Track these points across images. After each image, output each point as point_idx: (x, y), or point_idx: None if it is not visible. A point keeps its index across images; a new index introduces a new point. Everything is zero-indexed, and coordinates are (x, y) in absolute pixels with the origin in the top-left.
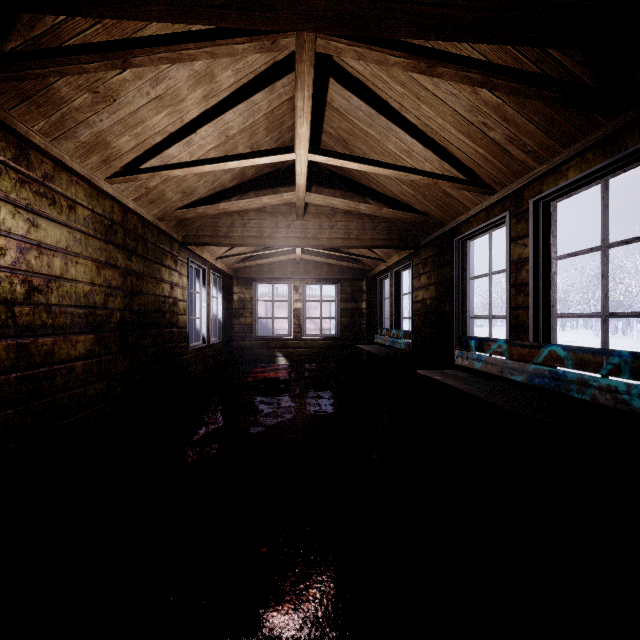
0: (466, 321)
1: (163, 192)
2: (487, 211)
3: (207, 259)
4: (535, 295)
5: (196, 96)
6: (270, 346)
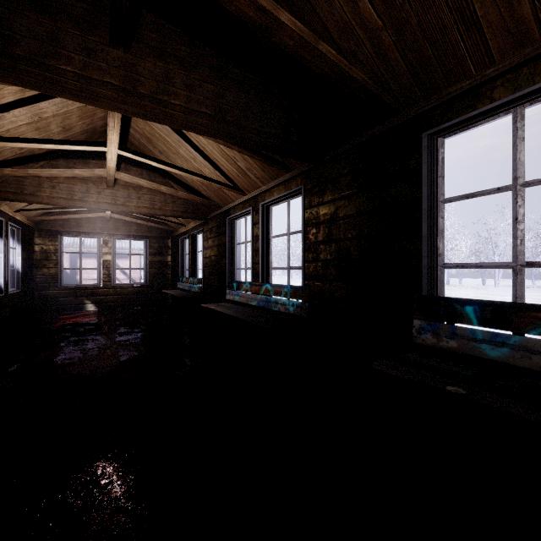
0: (234, 271)
1: None
2: (243, 204)
3: (5, 211)
4: (263, 257)
5: (13, 88)
6: (78, 294)
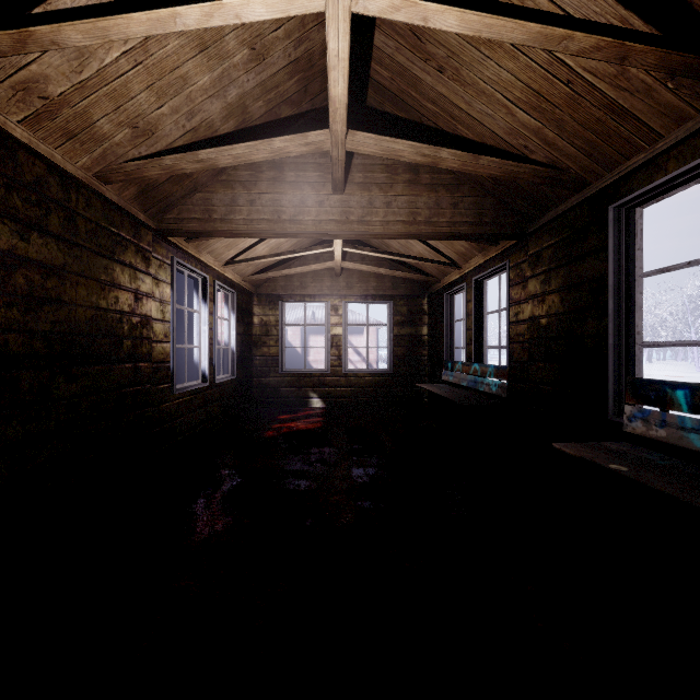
0: (634, 351)
1: (88, 117)
2: None
3: (208, 263)
4: None
5: None
6: (301, 384)
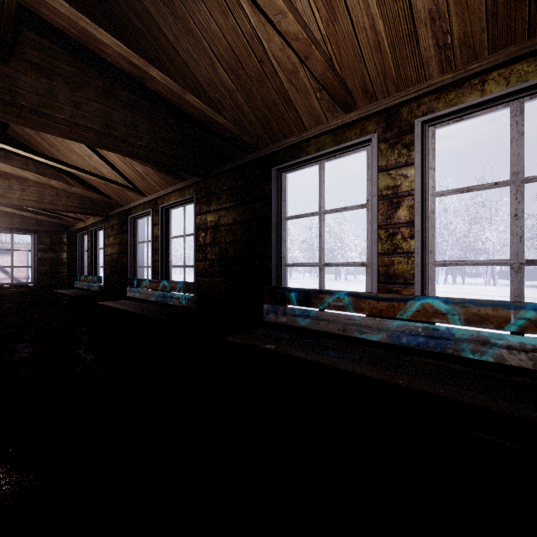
0: (136, 269)
1: None
2: (144, 205)
3: None
4: (162, 256)
5: None
6: None
